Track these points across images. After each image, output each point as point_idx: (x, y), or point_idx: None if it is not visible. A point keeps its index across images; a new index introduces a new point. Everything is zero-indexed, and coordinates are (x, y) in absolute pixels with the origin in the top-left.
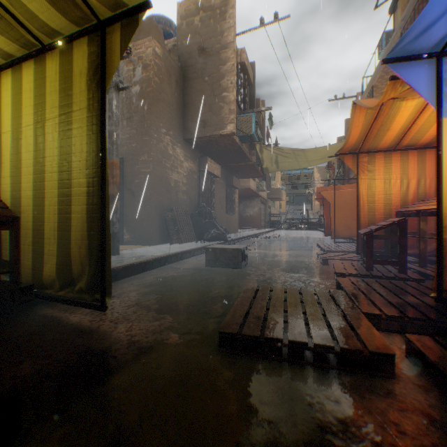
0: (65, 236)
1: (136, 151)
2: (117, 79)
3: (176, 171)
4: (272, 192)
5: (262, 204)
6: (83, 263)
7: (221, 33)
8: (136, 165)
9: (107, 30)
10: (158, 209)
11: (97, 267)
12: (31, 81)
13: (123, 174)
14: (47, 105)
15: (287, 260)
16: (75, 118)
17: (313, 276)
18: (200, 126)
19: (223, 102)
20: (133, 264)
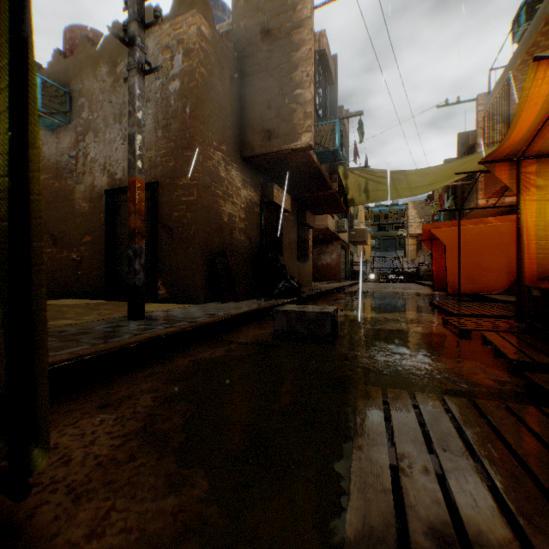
0: None
1: (175, 173)
2: (141, 58)
3: (230, 201)
4: (354, 234)
5: (342, 249)
6: None
7: (293, 7)
8: (175, 192)
9: None
10: (206, 254)
11: None
12: None
13: (157, 205)
14: None
15: (398, 330)
16: None
17: (460, 363)
18: (263, 138)
19: (295, 103)
20: (158, 337)
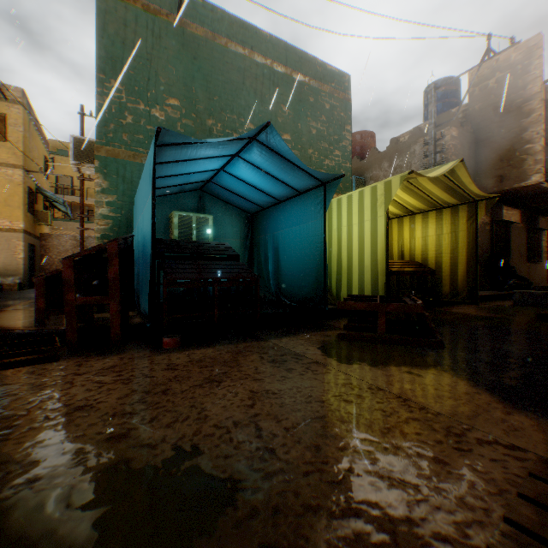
0: (453, 278)
1: None
2: None
3: None
4: None
5: None
6: (462, 288)
7: (522, 87)
8: None
9: (477, 202)
10: None
11: (471, 290)
12: (433, 218)
13: None
14: (442, 228)
15: None
16: (459, 234)
17: None
18: (494, 181)
19: (524, 154)
20: None
